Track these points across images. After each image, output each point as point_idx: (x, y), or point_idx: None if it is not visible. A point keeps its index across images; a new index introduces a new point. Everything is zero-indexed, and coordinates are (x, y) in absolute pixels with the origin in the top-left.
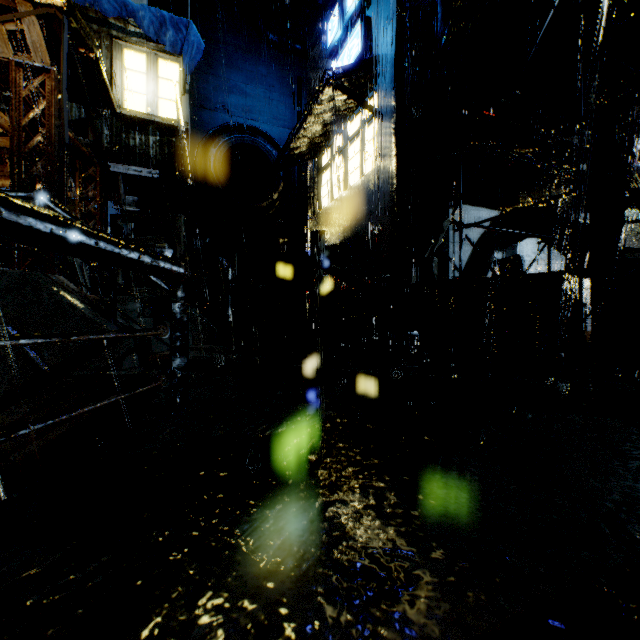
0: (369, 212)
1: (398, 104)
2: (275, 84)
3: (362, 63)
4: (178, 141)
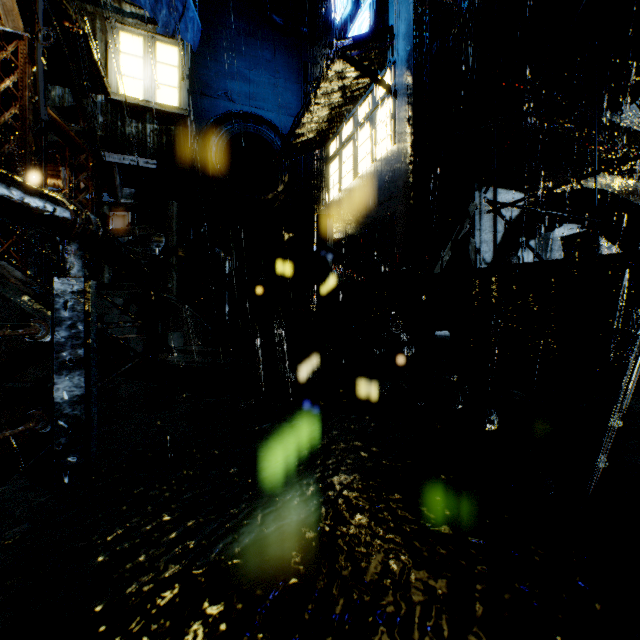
0: (381, 201)
1: (415, 77)
2: (280, 70)
3: (374, 33)
4: (177, 129)
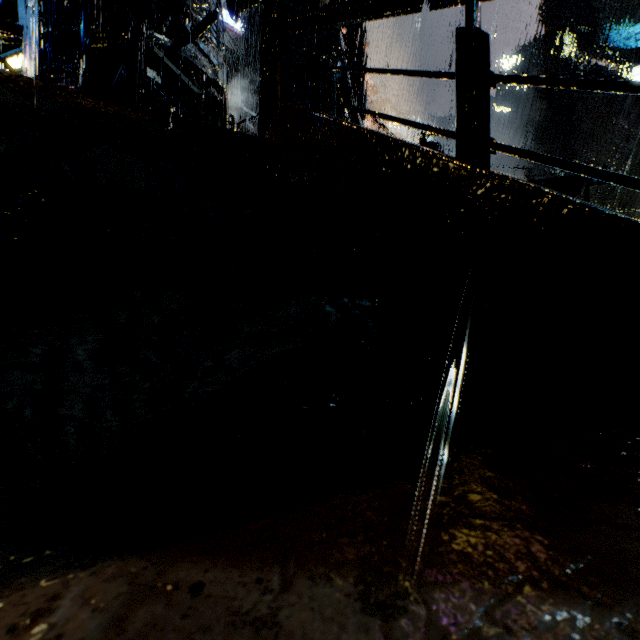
0: None
1: (38, 77)
2: None
3: None
4: None
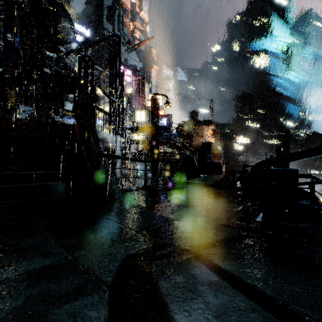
0: None
1: None
2: None
3: None
4: None
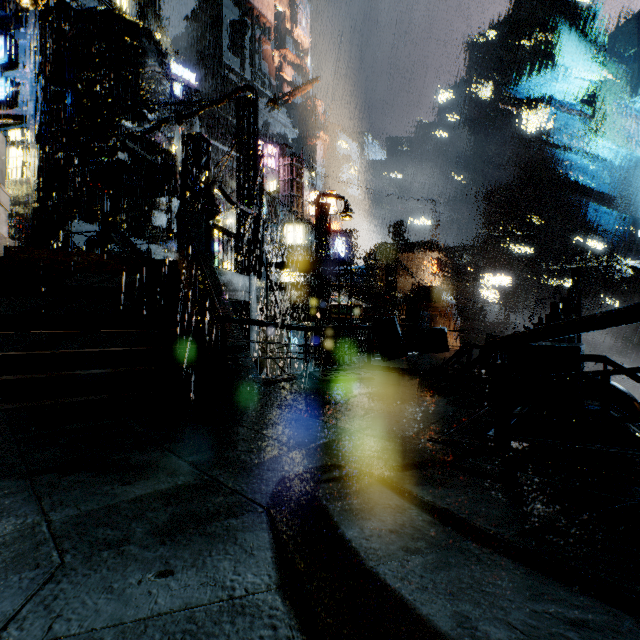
0: (12, 206)
1: (37, 152)
2: None
3: (8, 116)
4: None
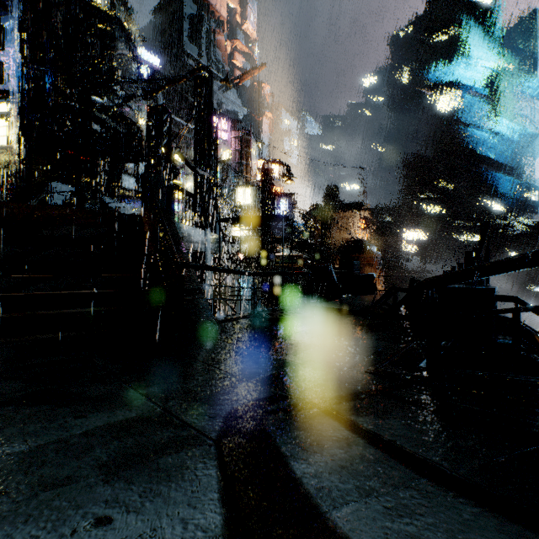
0: None
1: (20, 123)
2: None
3: None
4: None
